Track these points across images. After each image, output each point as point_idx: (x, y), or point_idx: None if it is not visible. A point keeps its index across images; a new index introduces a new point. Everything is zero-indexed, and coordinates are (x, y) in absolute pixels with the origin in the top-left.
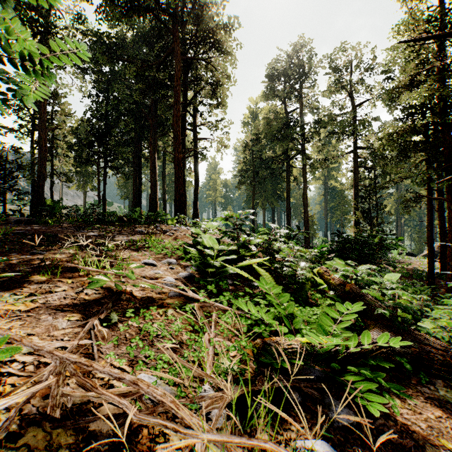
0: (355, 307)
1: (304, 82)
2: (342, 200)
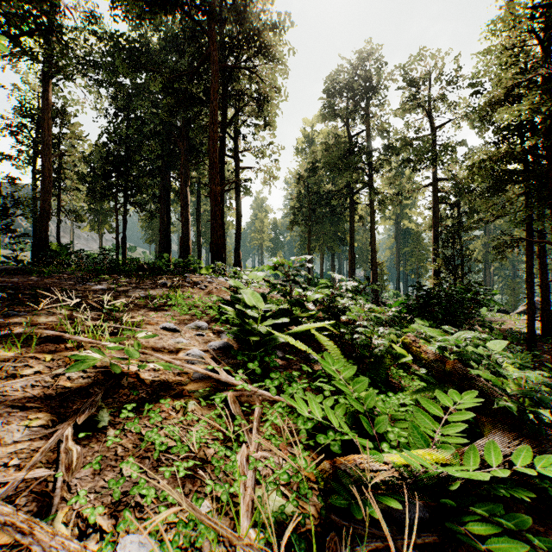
0: (466, 399)
1: (371, 99)
2: (417, 244)
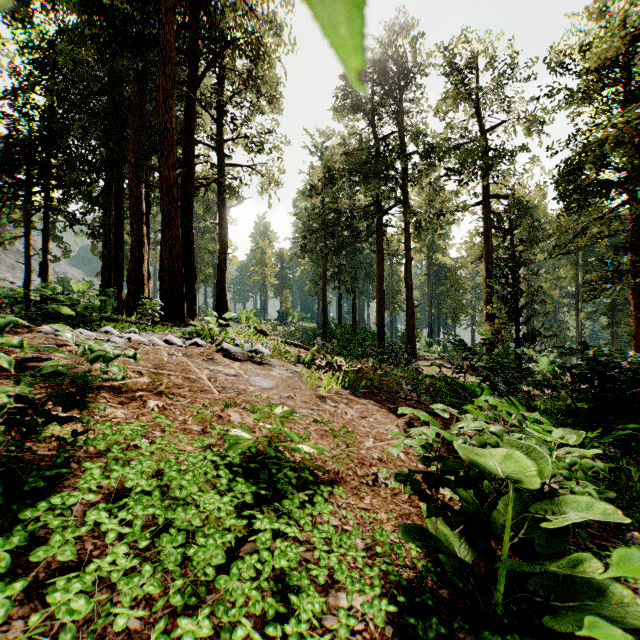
0: None
1: (407, 87)
2: (455, 282)
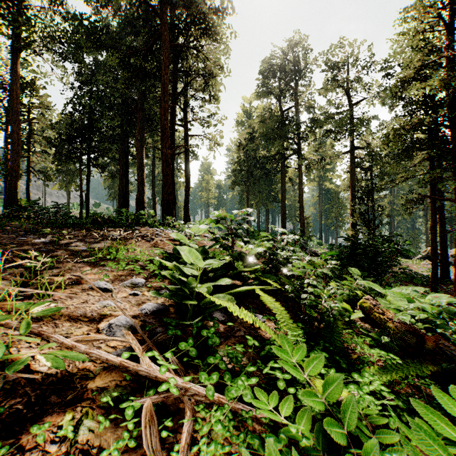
0: None
1: (299, 79)
2: (337, 202)
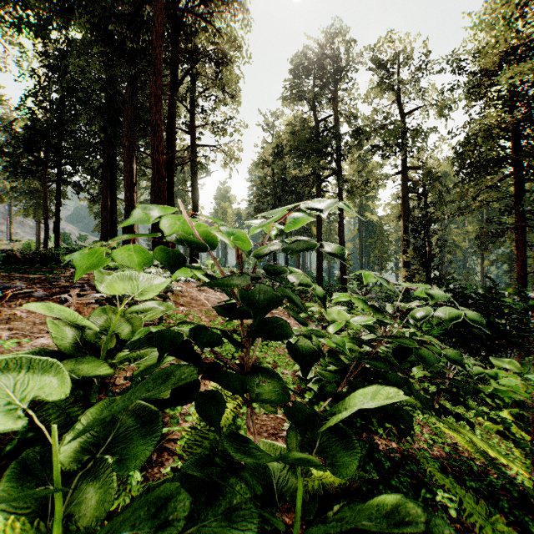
0: None
1: (340, 81)
2: (381, 236)
